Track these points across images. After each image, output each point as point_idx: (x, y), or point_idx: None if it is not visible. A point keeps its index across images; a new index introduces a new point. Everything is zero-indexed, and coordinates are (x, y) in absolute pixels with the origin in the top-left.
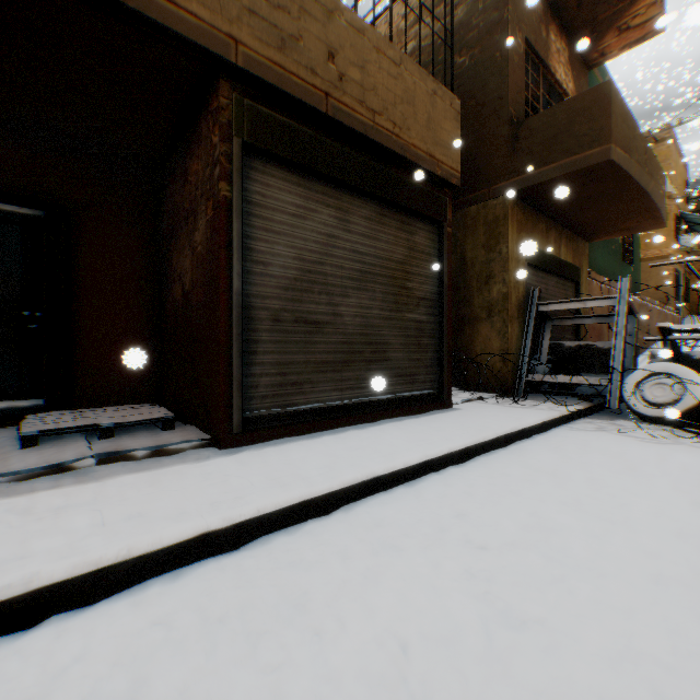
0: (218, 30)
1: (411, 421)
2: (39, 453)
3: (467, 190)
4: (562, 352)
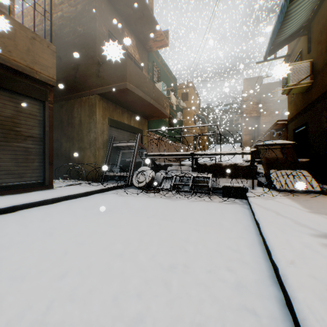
0: None
1: (8, 196)
2: None
3: (82, 89)
4: (126, 163)
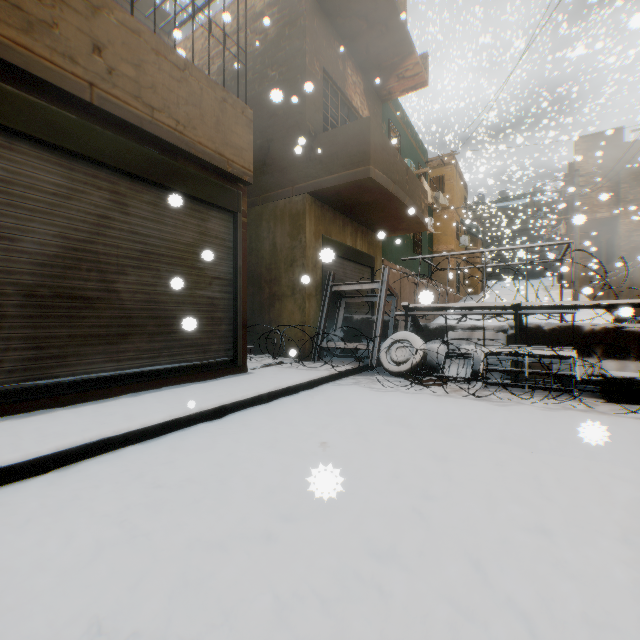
0: None
1: (194, 386)
2: None
3: (277, 186)
4: (353, 324)
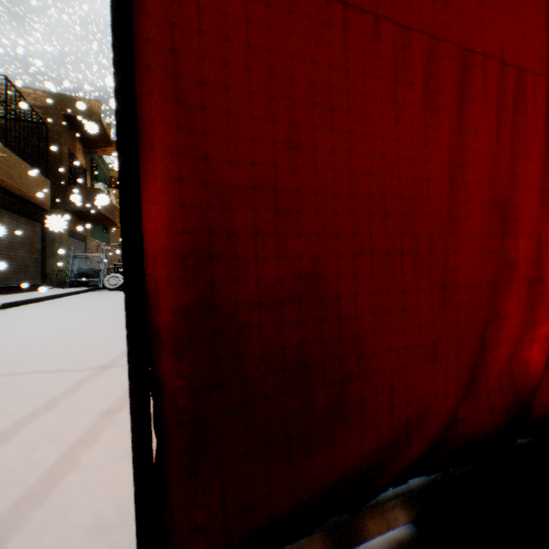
0: (2, 178)
1: None
2: None
3: None
4: (83, 271)
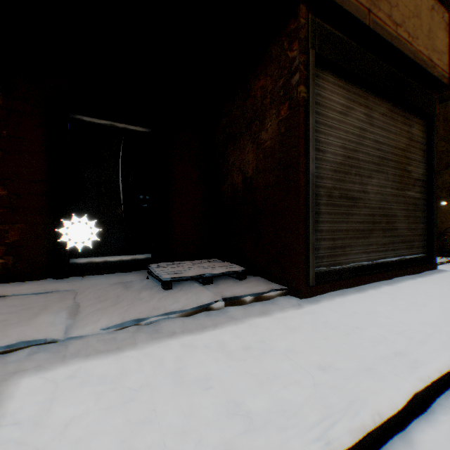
0: None
1: (424, 280)
2: (180, 294)
3: None
4: None
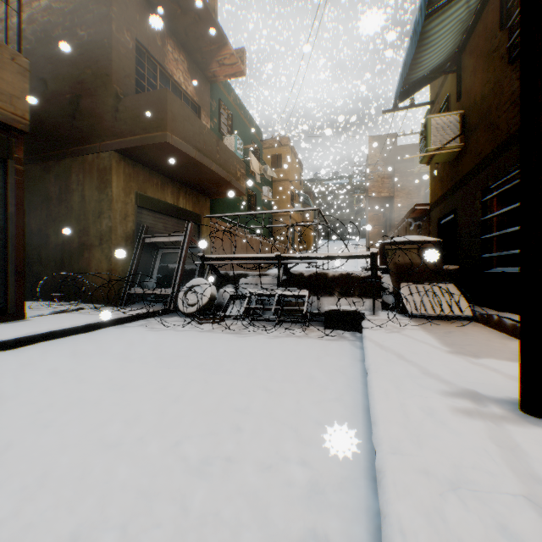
0: None
1: None
2: None
3: (87, 141)
4: (169, 272)
